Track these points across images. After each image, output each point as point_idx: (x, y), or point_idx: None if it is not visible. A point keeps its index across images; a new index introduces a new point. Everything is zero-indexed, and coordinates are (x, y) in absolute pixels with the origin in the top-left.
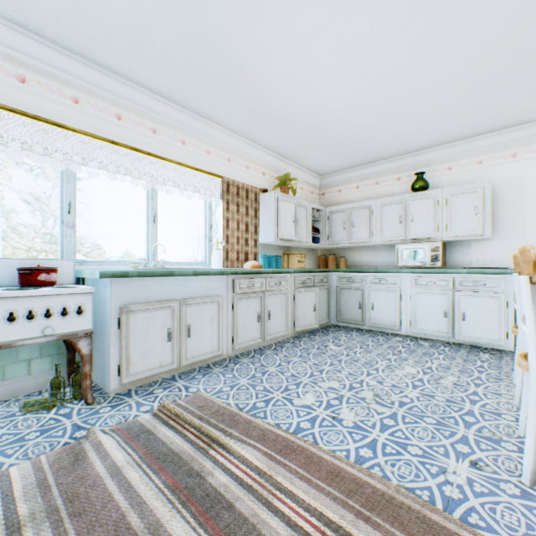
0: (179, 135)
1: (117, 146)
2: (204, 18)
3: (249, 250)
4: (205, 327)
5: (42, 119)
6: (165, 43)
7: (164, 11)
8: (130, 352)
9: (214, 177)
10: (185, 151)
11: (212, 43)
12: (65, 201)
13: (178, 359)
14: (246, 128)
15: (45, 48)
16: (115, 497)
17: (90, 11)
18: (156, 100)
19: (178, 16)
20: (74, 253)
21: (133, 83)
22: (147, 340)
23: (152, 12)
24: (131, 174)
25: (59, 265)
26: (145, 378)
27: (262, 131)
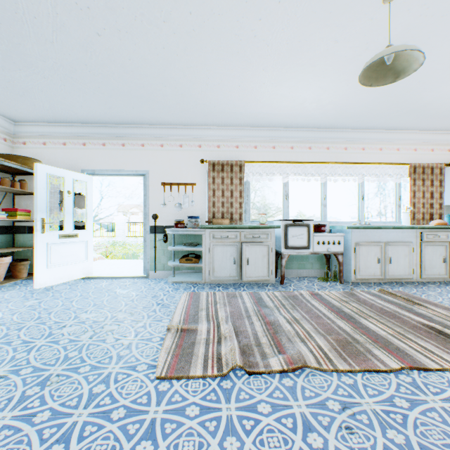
0: (377, 146)
1: (345, 164)
2: (405, 96)
3: (433, 212)
4: (399, 260)
5: (317, 162)
6: (378, 111)
7: (381, 103)
8: (358, 264)
9: (402, 165)
10: (381, 154)
11: (408, 102)
12: (322, 195)
13: (383, 274)
14: (431, 126)
15: (318, 132)
16: (374, 304)
17: (343, 115)
18: (364, 133)
19: (389, 101)
20: (325, 218)
21: (353, 129)
22: (366, 260)
23: (374, 105)
24: (350, 175)
25: (323, 223)
26: (365, 279)
27: (446, 123)
